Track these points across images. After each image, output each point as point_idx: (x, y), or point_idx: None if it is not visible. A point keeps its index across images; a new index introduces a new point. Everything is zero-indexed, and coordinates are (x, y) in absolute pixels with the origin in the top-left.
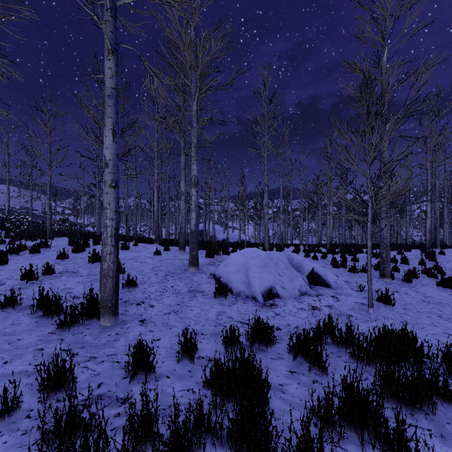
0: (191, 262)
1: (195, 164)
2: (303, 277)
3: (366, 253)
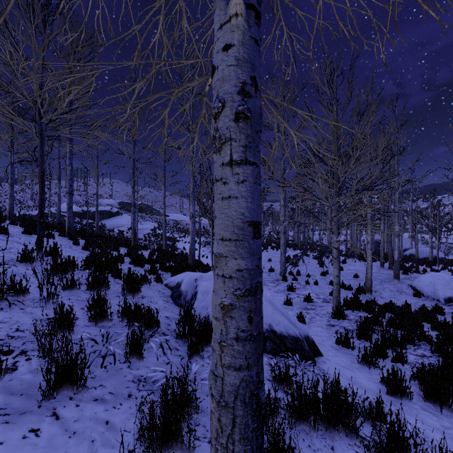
0: (395, 277)
1: (397, 225)
2: None
3: None
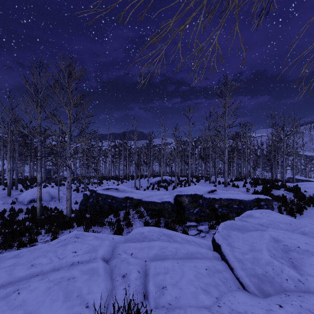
0: (8, 195)
1: (10, 165)
2: (49, 196)
3: (101, 184)
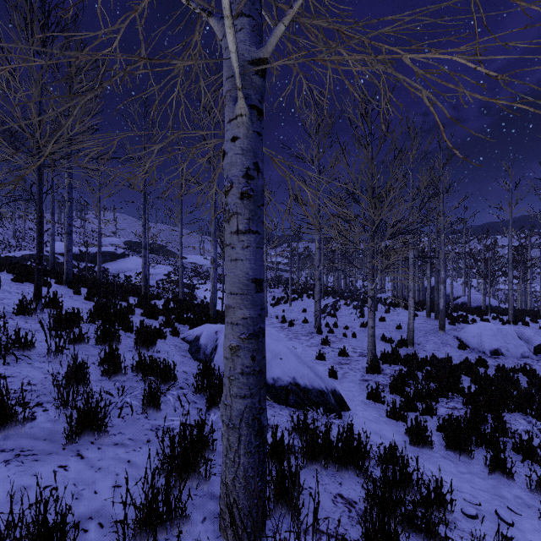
0: (440, 327)
1: (443, 271)
2: (529, 347)
3: None
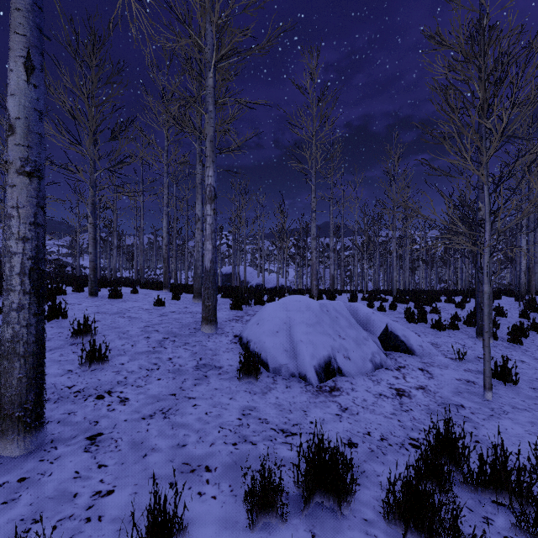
0: (205, 317)
1: (212, 168)
2: (374, 339)
3: (445, 302)
